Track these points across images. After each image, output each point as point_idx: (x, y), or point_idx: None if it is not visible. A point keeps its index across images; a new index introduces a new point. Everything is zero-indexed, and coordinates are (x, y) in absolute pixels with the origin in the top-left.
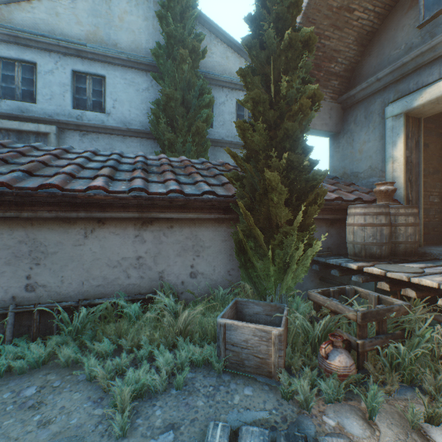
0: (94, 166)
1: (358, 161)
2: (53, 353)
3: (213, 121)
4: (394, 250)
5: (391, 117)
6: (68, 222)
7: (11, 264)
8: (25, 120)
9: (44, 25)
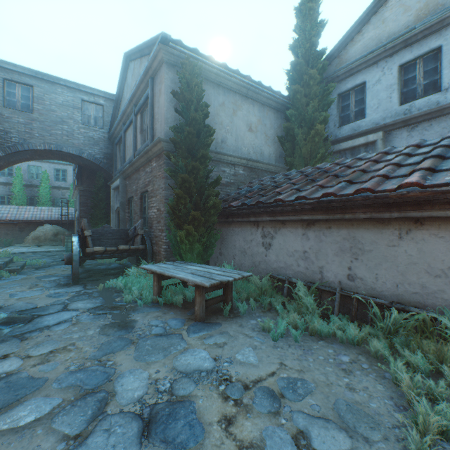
0: (412, 162)
1: None
2: (366, 340)
3: None
4: None
5: None
6: (380, 223)
7: (337, 255)
8: (356, 137)
9: (371, 42)
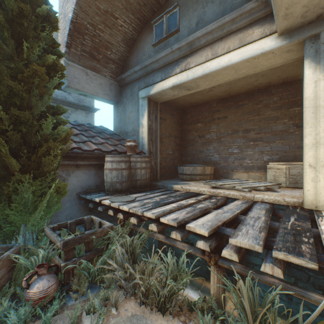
0: None
1: (128, 124)
2: None
3: None
4: (135, 185)
5: (142, 98)
6: None
7: None
8: None
9: None
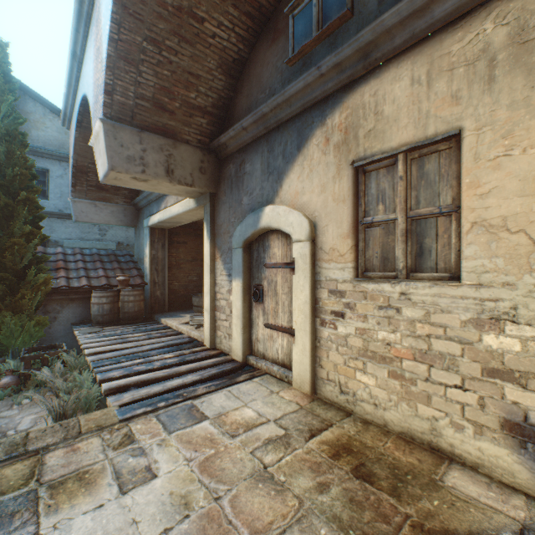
0: None
1: (142, 251)
2: None
3: (49, 193)
4: (124, 317)
5: (145, 227)
6: None
7: None
8: None
9: None
